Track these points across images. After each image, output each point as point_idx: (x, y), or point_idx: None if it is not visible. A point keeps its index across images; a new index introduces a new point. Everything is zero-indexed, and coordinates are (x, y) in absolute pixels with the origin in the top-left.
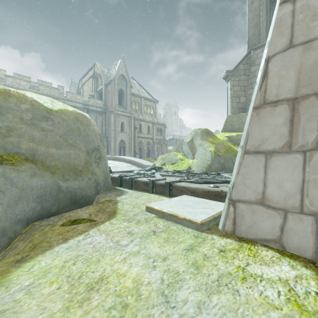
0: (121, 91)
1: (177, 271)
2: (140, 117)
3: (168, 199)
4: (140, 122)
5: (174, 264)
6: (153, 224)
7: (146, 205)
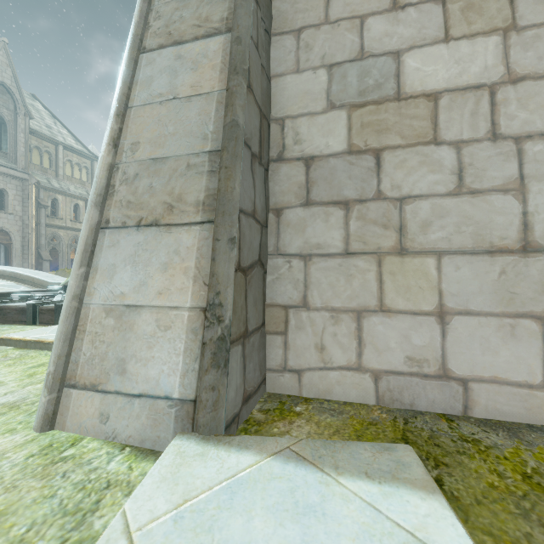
0: (1, 119)
1: (2, 381)
2: (55, 184)
3: (48, 327)
4: (54, 196)
5: (3, 378)
6: (2, 355)
7: (0, 337)
